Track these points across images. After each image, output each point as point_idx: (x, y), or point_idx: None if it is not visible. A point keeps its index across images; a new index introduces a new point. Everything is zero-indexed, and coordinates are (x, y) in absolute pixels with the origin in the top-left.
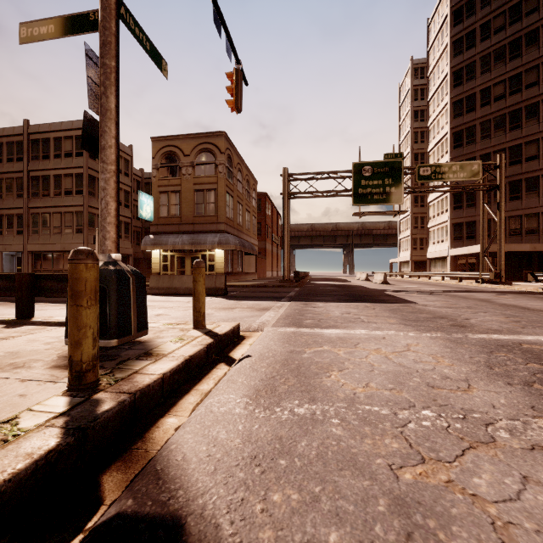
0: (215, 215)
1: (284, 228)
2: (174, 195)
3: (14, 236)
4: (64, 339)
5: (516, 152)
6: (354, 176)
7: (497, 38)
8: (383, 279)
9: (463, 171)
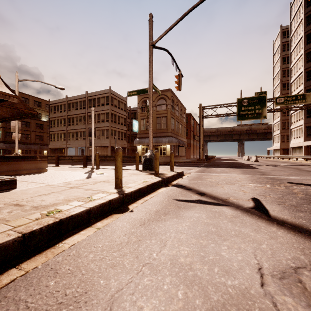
0: (166, 129)
1: (200, 134)
2: None
3: (82, 140)
4: (142, 171)
5: None
6: (237, 106)
7: None
8: (255, 159)
9: (305, 99)
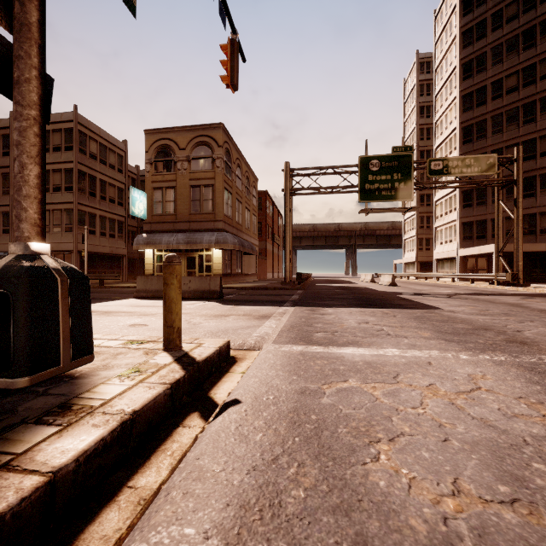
0: (213, 213)
1: (286, 226)
2: (169, 191)
3: (0, 235)
4: None
5: (530, 147)
6: (360, 171)
7: (510, 27)
8: (391, 281)
9: (478, 165)
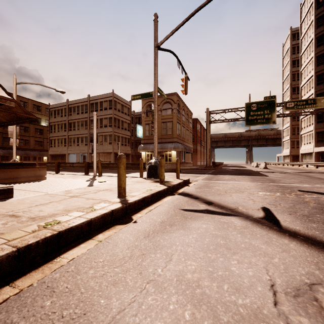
0: (172, 134)
1: (207, 139)
2: None
3: (84, 146)
4: (147, 178)
5: None
6: (246, 110)
7: None
8: (264, 166)
9: (315, 103)
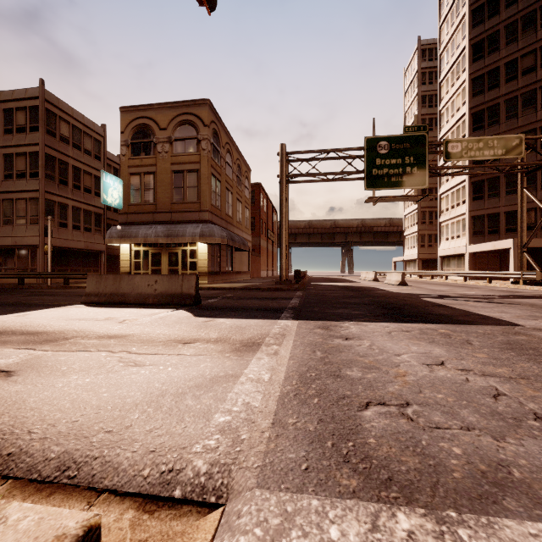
0: (198, 202)
1: (282, 218)
2: (147, 177)
3: None
4: None
5: None
6: (367, 154)
7: (526, 2)
8: (401, 280)
9: (502, 147)
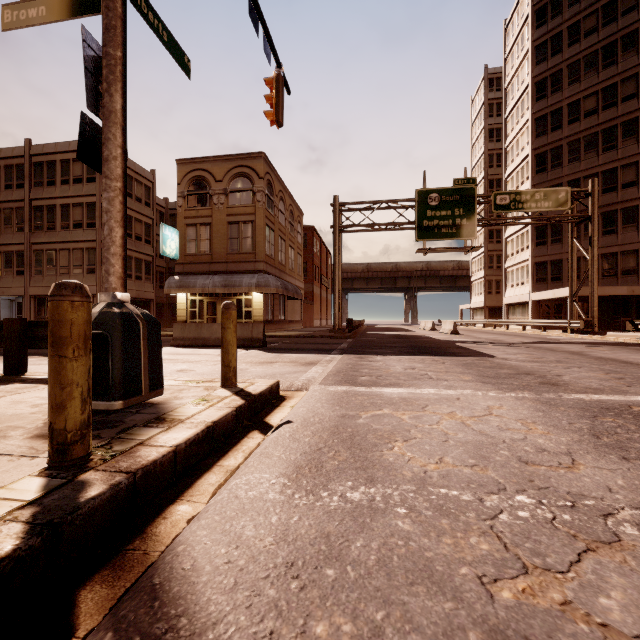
0: (253, 253)
1: (335, 268)
2: (203, 228)
3: (14, 277)
4: None
5: (610, 177)
6: (418, 206)
7: (588, 42)
8: (453, 328)
9: (548, 200)
